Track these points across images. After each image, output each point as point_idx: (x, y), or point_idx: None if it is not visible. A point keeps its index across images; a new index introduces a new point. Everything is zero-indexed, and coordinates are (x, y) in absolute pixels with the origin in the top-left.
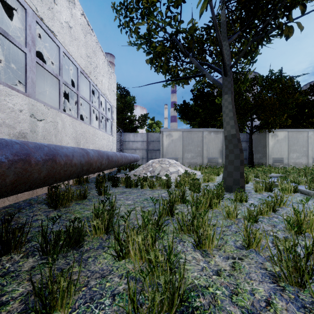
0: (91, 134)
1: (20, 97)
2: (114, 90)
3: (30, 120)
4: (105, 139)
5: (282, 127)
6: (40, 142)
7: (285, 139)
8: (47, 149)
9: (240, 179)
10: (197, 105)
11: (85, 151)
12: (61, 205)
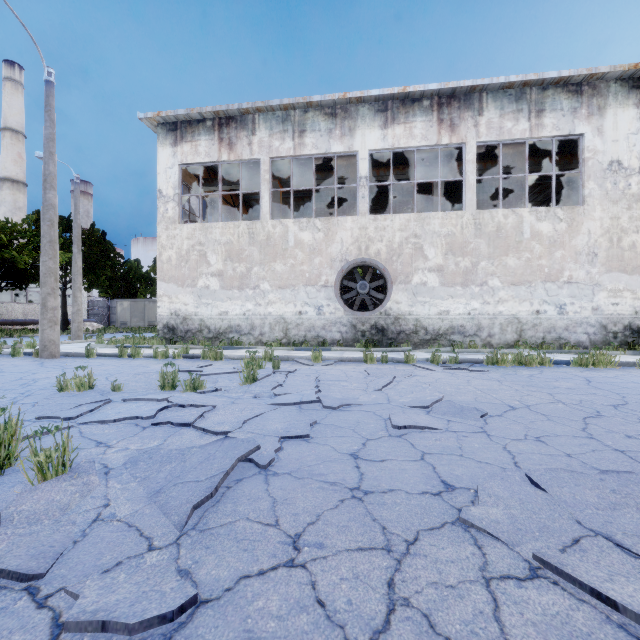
0: None
1: None
2: None
3: None
4: None
5: None
6: None
7: None
8: None
9: (62, 329)
10: None
11: None
12: None
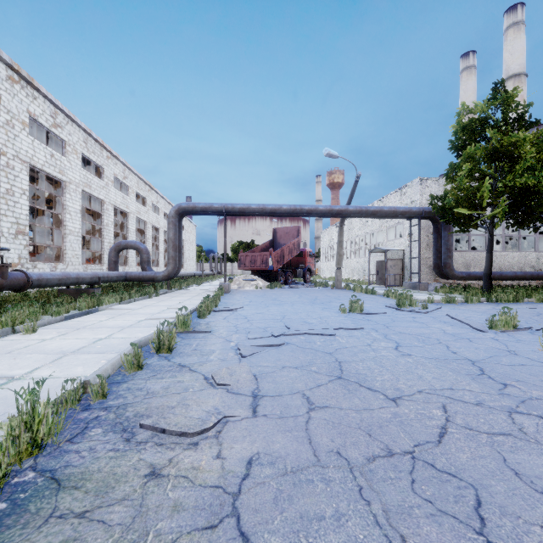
0: None
1: (532, 253)
2: None
3: (536, 260)
4: None
5: None
6: (540, 268)
7: None
8: (537, 273)
9: None
10: None
11: None
12: None
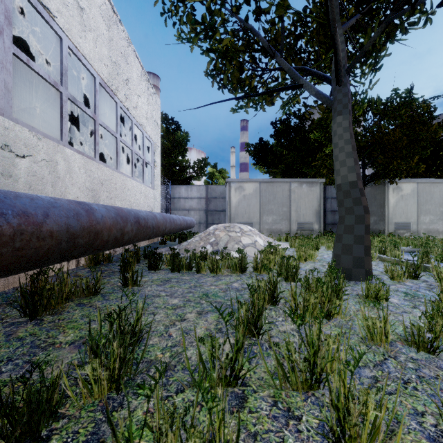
0: (119, 184)
1: None
2: (156, 119)
3: (1, 155)
4: (142, 194)
5: (406, 177)
6: None
7: (413, 194)
8: None
9: (364, 257)
10: (280, 145)
11: (85, 207)
12: (46, 310)
